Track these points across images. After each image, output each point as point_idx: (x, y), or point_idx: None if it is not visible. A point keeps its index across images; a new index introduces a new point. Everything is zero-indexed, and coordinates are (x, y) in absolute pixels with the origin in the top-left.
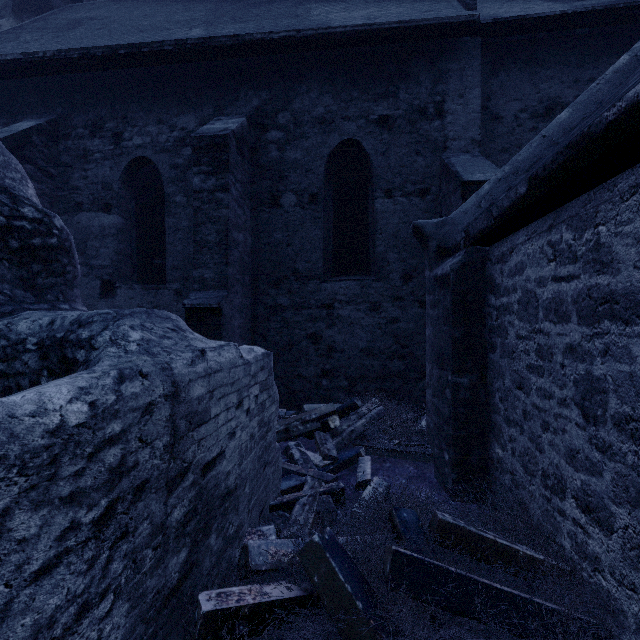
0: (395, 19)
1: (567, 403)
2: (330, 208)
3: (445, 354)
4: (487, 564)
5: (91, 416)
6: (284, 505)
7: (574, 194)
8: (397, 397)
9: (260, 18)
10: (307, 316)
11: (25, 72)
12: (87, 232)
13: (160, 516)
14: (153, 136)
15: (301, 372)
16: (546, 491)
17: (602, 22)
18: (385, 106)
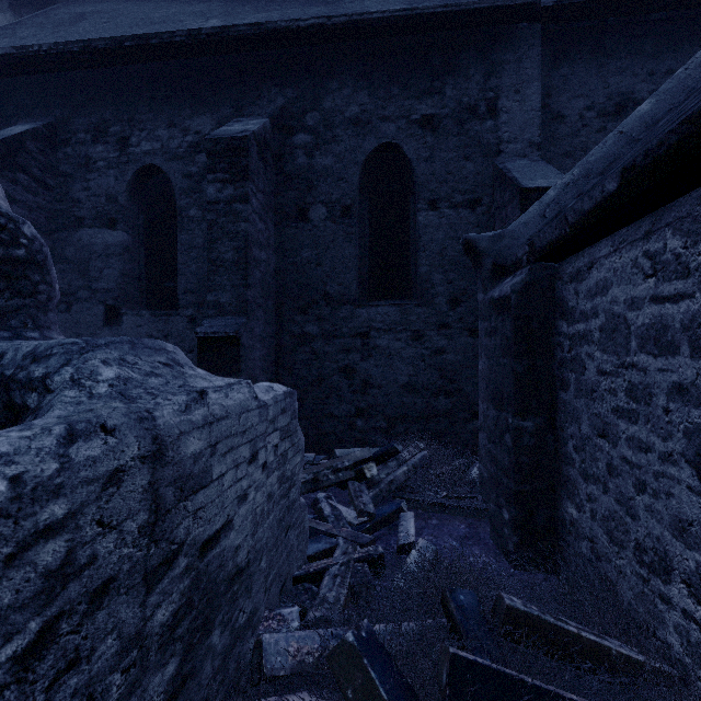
0: (441, 4)
1: (674, 459)
2: (366, 222)
3: (504, 392)
4: (569, 665)
5: (11, 498)
6: (311, 576)
7: (685, 188)
8: (443, 440)
9: (286, 7)
10: (339, 346)
11: (19, 69)
12: (89, 251)
13: (134, 624)
14: (163, 141)
15: (332, 411)
16: (642, 569)
17: (682, 4)
18: (429, 104)
